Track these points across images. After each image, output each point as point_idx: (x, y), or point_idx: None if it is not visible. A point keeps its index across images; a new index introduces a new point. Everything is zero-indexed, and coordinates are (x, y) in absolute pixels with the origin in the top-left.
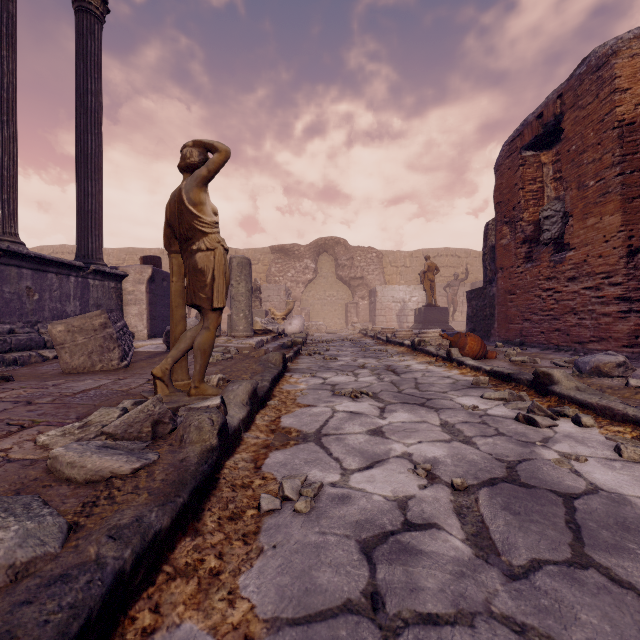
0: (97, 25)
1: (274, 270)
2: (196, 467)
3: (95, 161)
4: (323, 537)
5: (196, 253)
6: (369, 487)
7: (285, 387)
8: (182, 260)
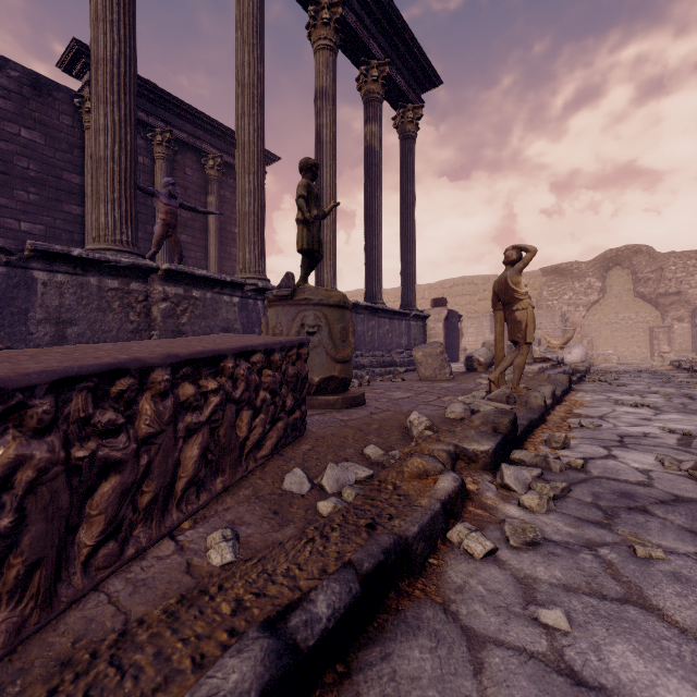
0: (413, 144)
1: (546, 294)
2: (538, 410)
3: (412, 239)
4: (601, 433)
5: (515, 311)
6: (629, 429)
7: (572, 398)
8: (502, 314)
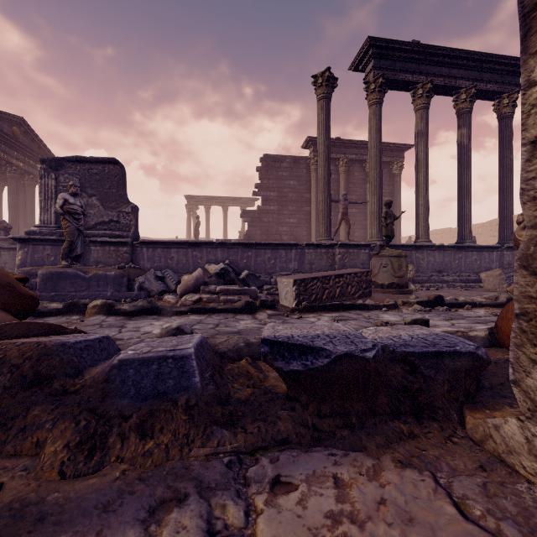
0: (509, 120)
1: None
2: (497, 302)
3: (508, 191)
4: None
5: None
6: None
7: None
8: None
